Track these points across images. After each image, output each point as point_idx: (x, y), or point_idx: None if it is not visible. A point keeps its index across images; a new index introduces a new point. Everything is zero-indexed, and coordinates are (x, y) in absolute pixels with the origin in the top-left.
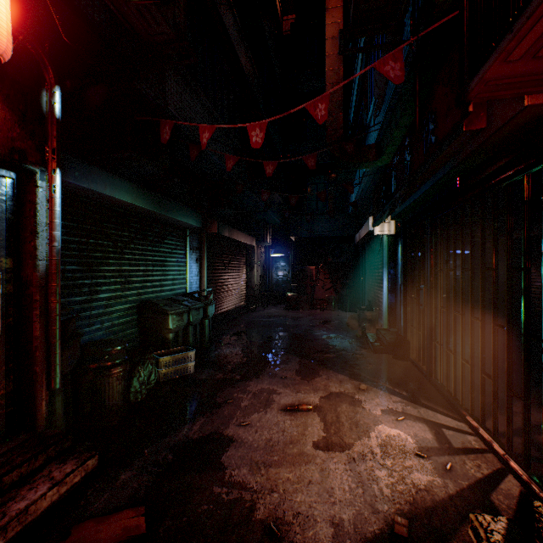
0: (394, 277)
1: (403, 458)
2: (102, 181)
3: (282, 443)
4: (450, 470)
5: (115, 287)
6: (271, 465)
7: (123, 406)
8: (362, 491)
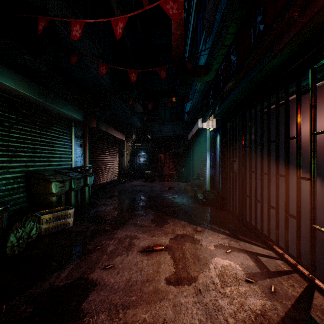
0: (213, 157)
1: (237, 285)
2: None
3: (140, 282)
4: (274, 292)
5: (2, 159)
6: (129, 306)
7: None
8: None
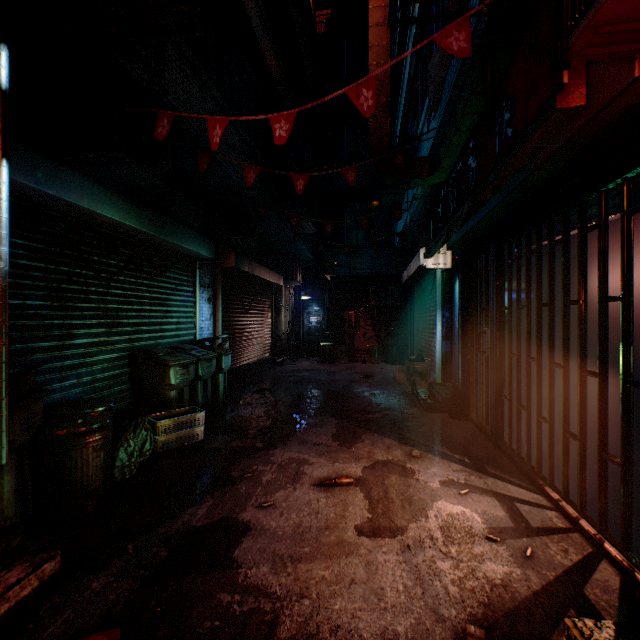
0: (449, 320)
1: (471, 543)
2: (77, 189)
3: (316, 529)
4: (530, 557)
5: (98, 330)
6: (301, 559)
7: (103, 486)
8: (422, 591)
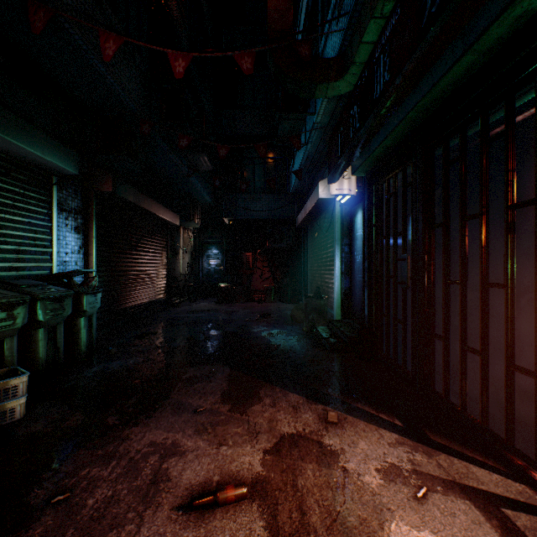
0: (348, 255)
1: None
2: None
3: None
4: None
5: None
6: None
7: None
8: None
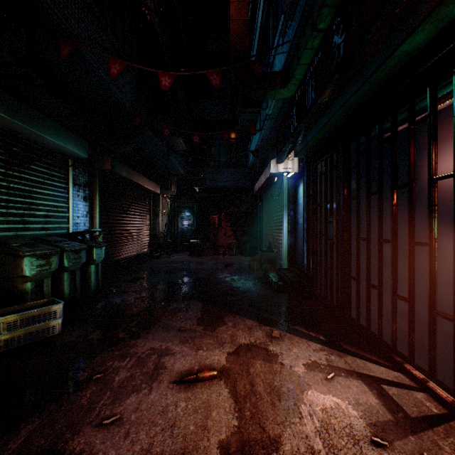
0: (293, 218)
1: None
2: None
3: None
4: None
5: None
6: None
7: None
8: None
